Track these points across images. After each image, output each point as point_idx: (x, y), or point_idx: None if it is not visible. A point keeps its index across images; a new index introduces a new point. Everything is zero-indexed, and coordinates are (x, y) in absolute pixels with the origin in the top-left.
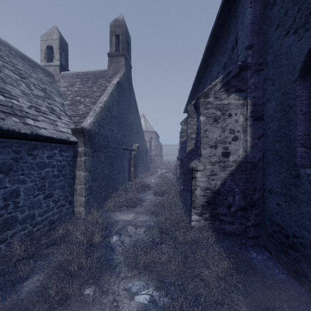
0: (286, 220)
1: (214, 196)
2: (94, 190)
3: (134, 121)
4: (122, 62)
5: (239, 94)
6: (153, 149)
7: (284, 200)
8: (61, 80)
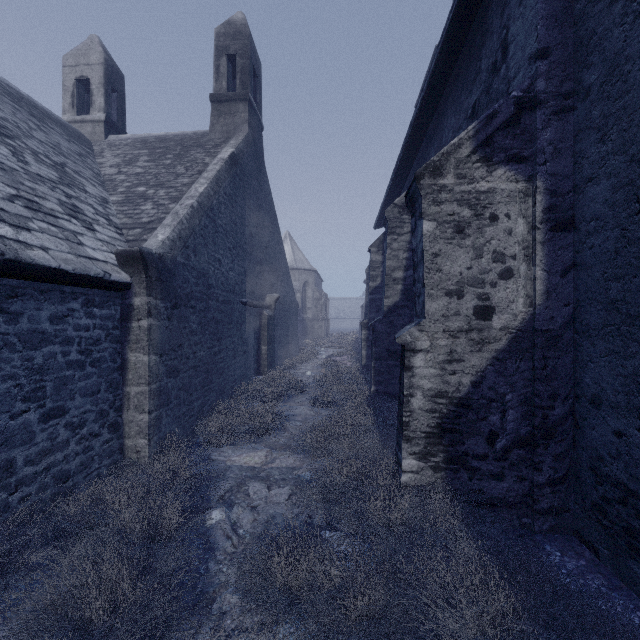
0: None
1: (455, 411)
2: (173, 396)
3: (269, 245)
4: (241, 115)
5: (515, 168)
6: (310, 307)
7: (638, 425)
8: (107, 152)
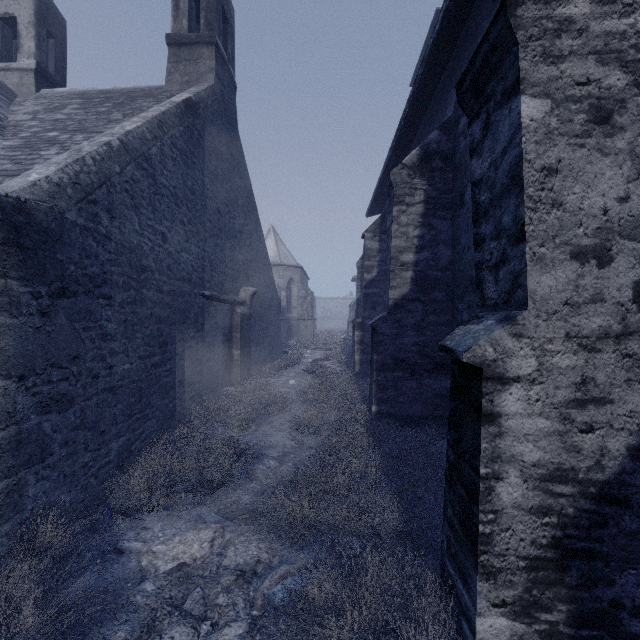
0: None
1: (593, 512)
2: (58, 442)
3: (245, 229)
4: (206, 62)
5: None
6: (296, 306)
7: None
8: (28, 101)
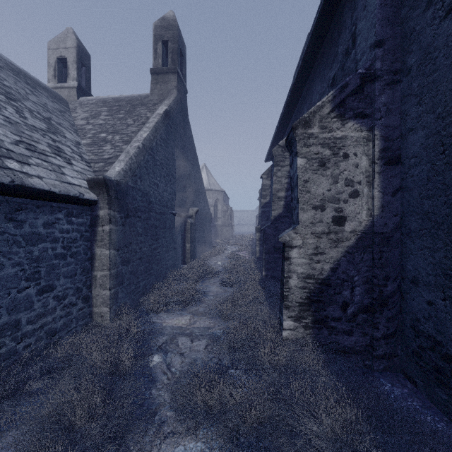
0: (447, 331)
1: (319, 288)
2: (126, 278)
3: (192, 173)
4: (172, 83)
5: (361, 121)
6: (220, 217)
7: (442, 297)
8: (78, 109)
